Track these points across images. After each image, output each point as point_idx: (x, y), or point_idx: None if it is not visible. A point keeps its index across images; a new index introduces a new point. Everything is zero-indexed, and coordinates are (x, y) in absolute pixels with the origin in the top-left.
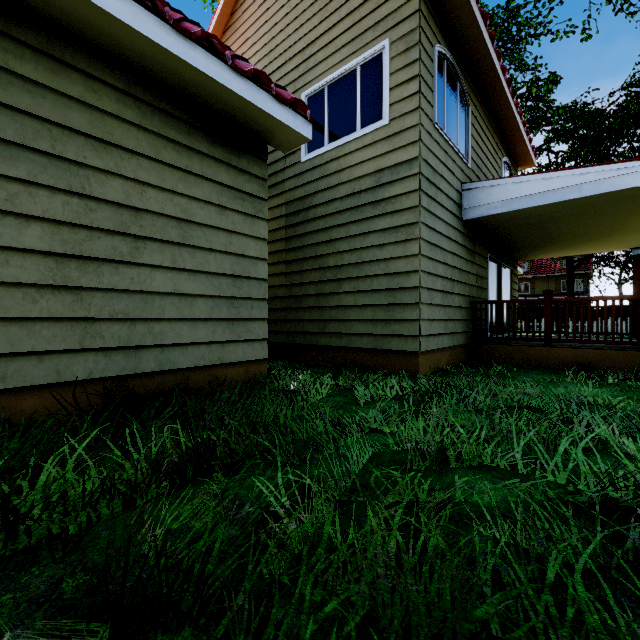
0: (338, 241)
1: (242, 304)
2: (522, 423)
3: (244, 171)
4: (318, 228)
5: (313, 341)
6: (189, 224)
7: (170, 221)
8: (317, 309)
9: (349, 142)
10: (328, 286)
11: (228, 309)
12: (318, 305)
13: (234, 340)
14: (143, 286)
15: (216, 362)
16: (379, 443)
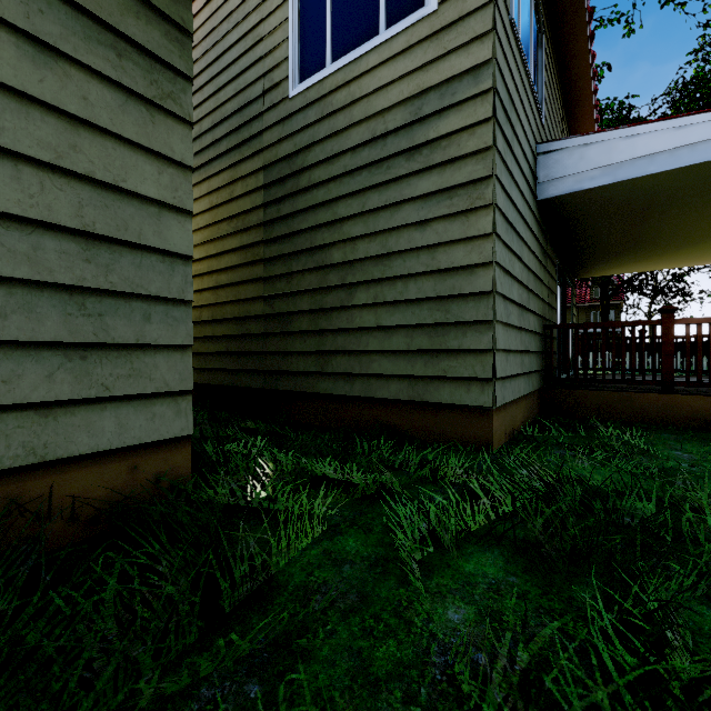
0: (348, 221)
1: (115, 308)
2: None
3: None
4: (315, 202)
5: (307, 386)
6: None
7: None
8: (314, 334)
9: (366, 54)
10: (331, 296)
11: (66, 318)
12: (315, 328)
13: (89, 398)
14: None
15: (18, 461)
16: None
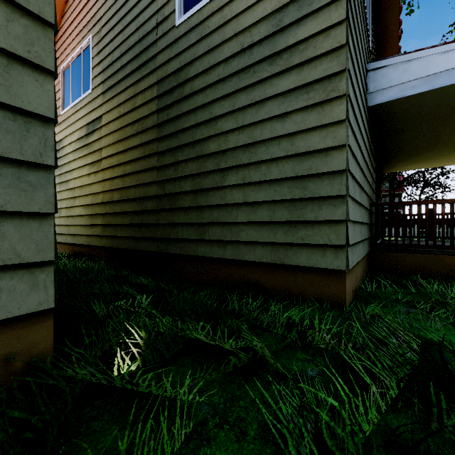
0: (221, 118)
1: None
2: None
3: None
4: (195, 105)
5: (189, 250)
6: None
7: None
8: (194, 210)
9: None
10: (208, 179)
11: None
12: (195, 204)
13: None
14: None
15: None
16: None
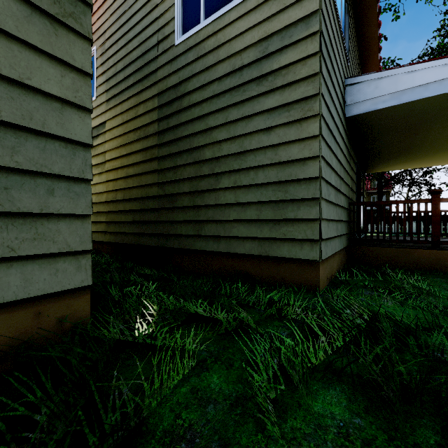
0: (215, 129)
1: (21, 183)
2: None
3: None
4: (193, 117)
5: (187, 245)
6: None
7: None
8: (192, 209)
9: (228, 11)
10: (204, 182)
11: None
12: (193, 204)
13: None
14: None
15: None
16: None
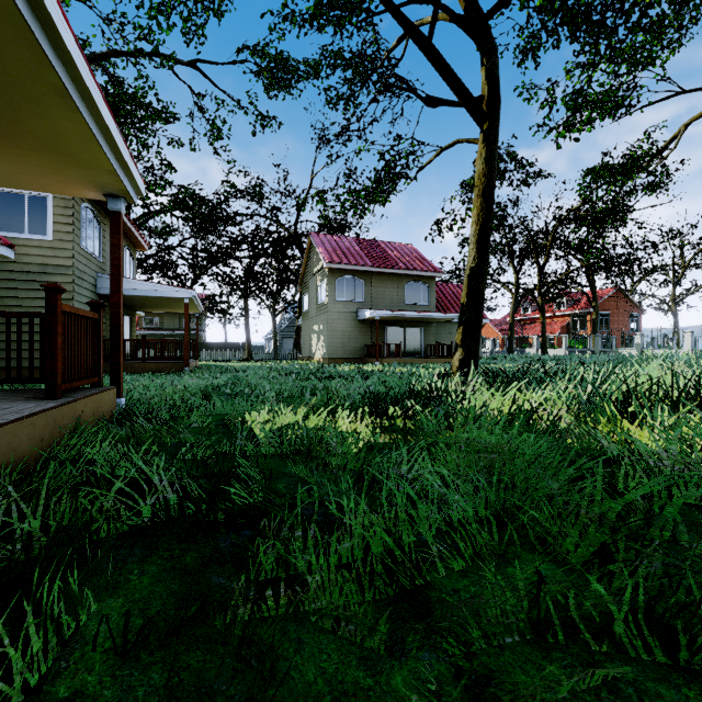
0: (7, 298)
1: None
2: None
3: None
4: None
5: None
6: None
7: None
8: None
9: (18, 238)
10: None
11: None
12: None
13: None
14: None
15: None
16: None
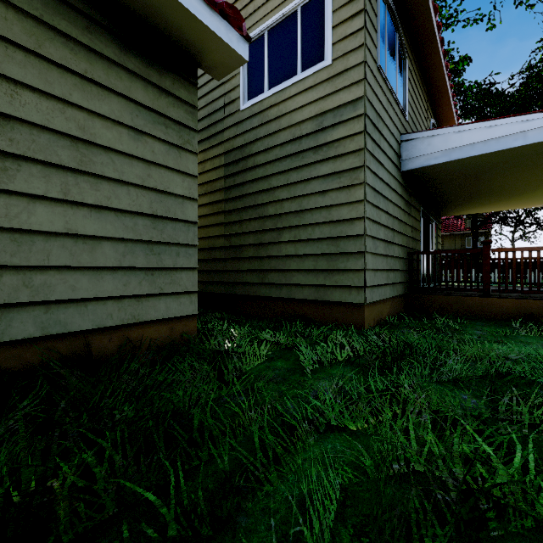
0: (278, 189)
1: (165, 250)
2: (540, 413)
3: (167, 92)
4: (257, 176)
5: (252, 292)
6: (90, 146)
7: (60, 139)
8: (256, 259)
9: (289, 86)
10: (268, 235)
11: (146, 256)
12: (257, 255)
13: (154, 293)
14: (14, 222)
15: (129, 321)
16: (346, 459)
